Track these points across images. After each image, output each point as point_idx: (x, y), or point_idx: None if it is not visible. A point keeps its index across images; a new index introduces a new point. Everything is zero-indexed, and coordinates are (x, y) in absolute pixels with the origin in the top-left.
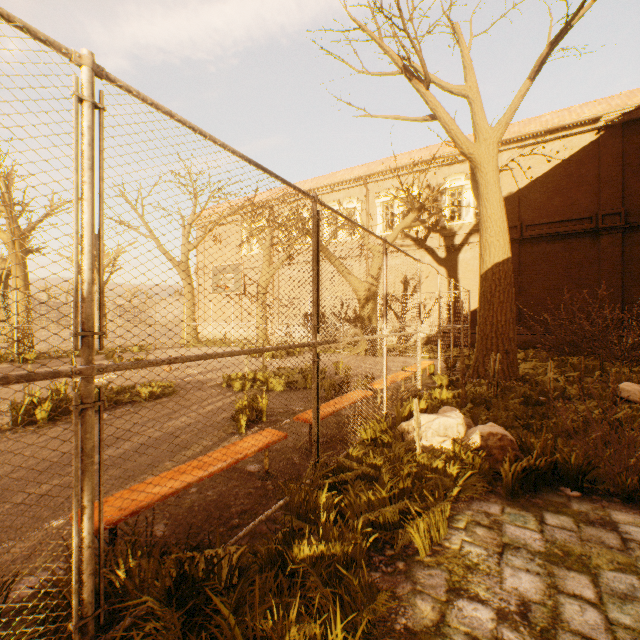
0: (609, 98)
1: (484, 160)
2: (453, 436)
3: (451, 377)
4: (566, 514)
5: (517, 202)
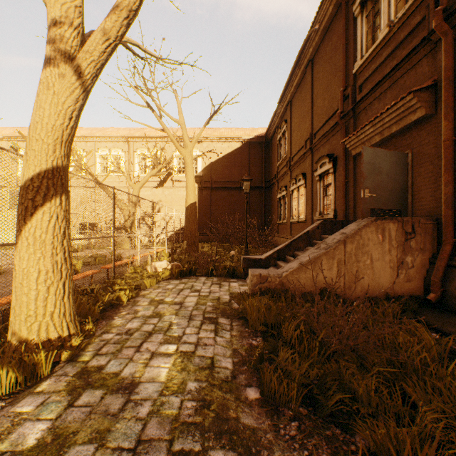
0: (246, 129)
1: (187, 156)
2: (163, 267)
3: (170, 253)
4: (188, 279)
5: (210, 169)
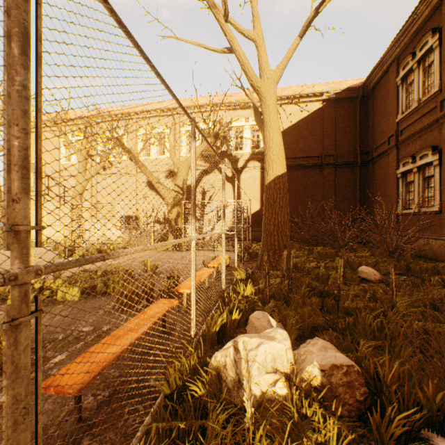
0: (327, 83)
1: (267, 94)
2: (284, 369)
3: (248, 271)
4: None
5: None
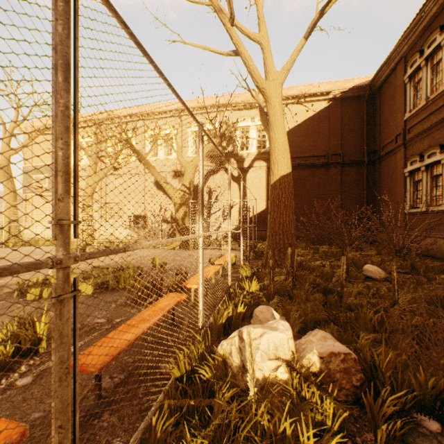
0: (334, 82)
1: (273, 95)
2: (286, 357)
3: (253, 268)
4: None
5: None
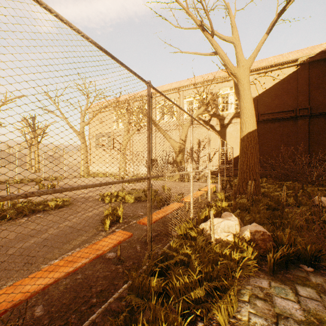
0: (302, 50)
1: (242, 77)
2: (233, 232)
3: (226, 194)
4: (310, 286)
5: (256, 102)
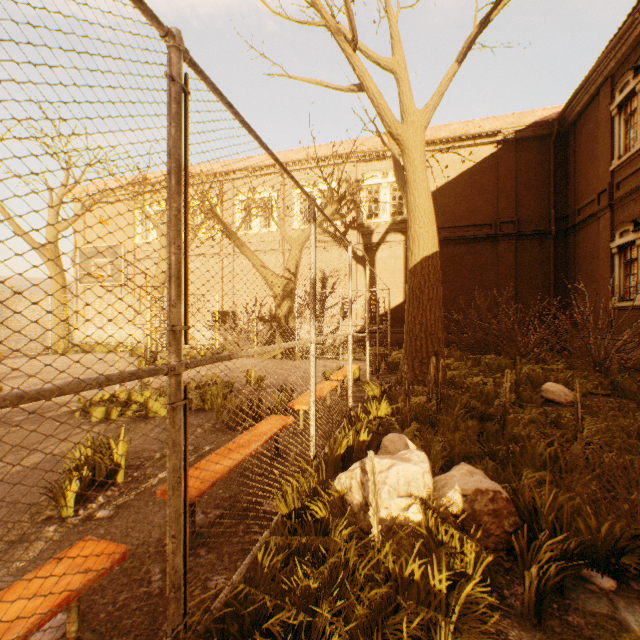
0: (505, 116)
1: (412, 144)
2: (420, 494)
3: (384, 386)
4: None
5: None
